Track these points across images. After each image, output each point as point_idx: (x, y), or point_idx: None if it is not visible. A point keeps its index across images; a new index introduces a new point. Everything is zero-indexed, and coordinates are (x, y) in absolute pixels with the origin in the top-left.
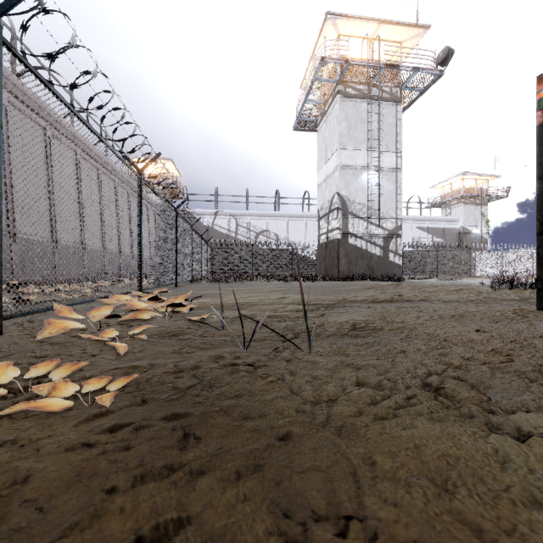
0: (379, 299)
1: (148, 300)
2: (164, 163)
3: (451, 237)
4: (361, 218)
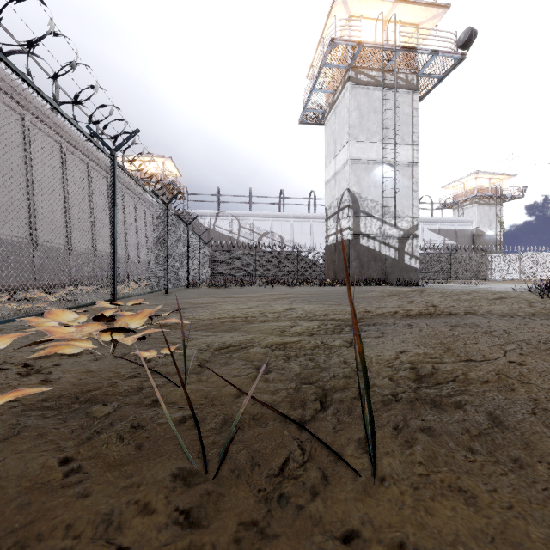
0: (413, 312)
1: (96, 319)
2: (163, 161)
3: (464, 240)
4: (373, 217)
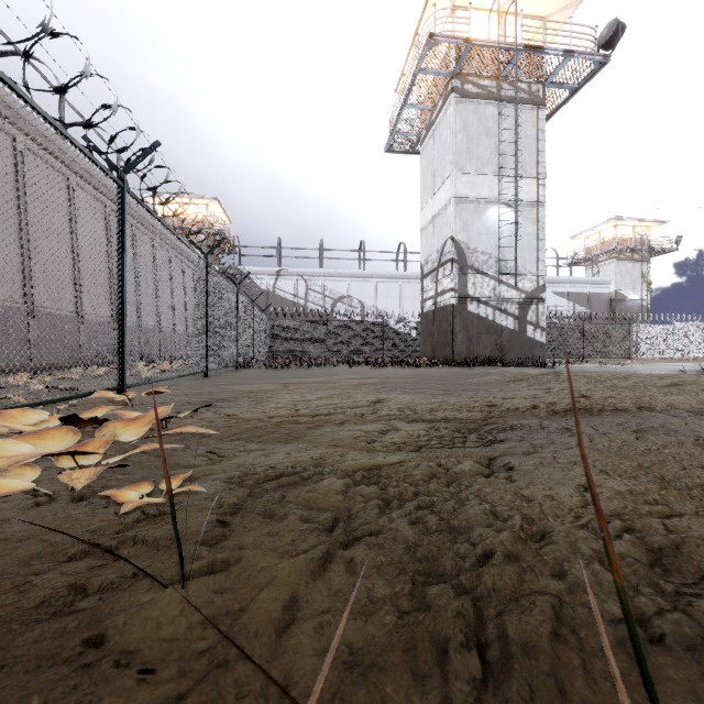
0: (560, 407)
1: (65, 425)
2: (207, 204)
3: (600, 306)
4: (485, 274)
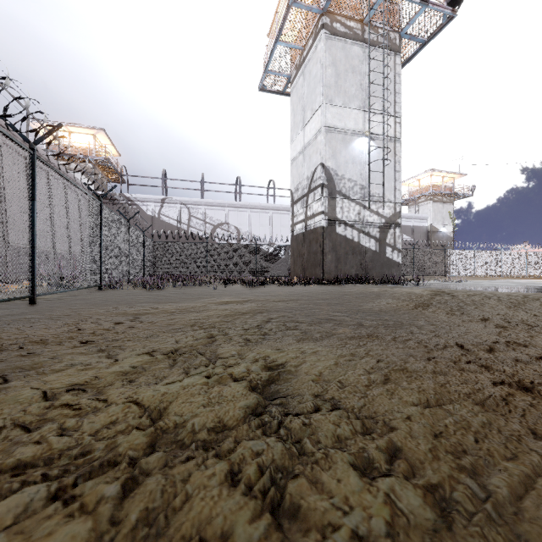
0: None
1: None
2: (94, 134)
3: (420, 236)
4: (351, 200)
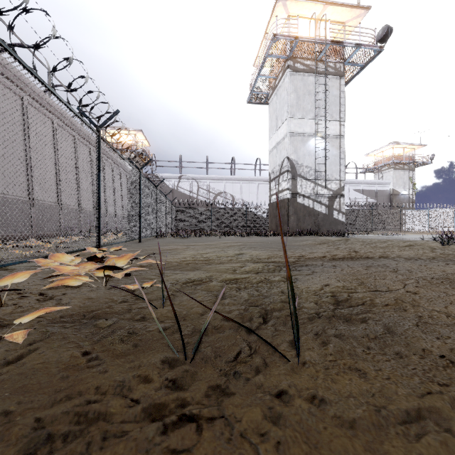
0: (338, 256)
1: (90, 261)
2: (135, 134)
3: (383, 198)
4: (308, 180)
